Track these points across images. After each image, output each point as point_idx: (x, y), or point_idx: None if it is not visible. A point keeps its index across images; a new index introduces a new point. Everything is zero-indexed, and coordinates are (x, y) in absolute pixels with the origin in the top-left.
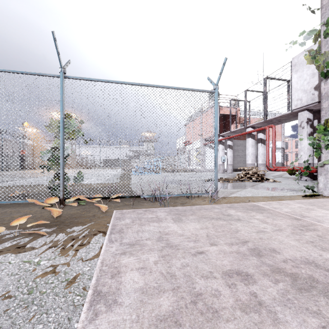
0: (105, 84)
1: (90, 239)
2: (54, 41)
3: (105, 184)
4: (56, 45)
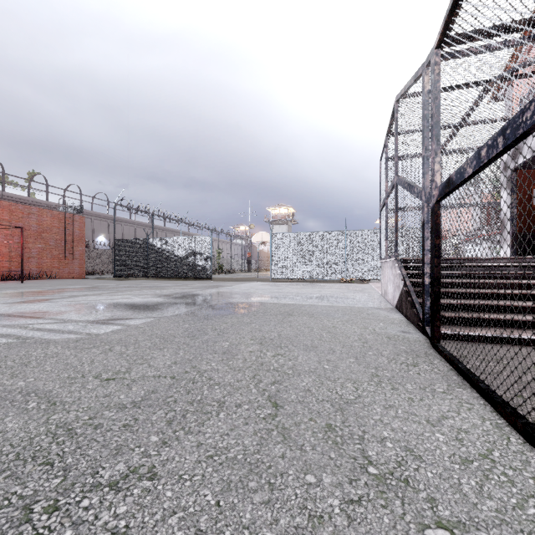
0: (363, 231)
1: (366, 284)
2: (345, 220)
3: (363, 274)
4: (346, 221)
